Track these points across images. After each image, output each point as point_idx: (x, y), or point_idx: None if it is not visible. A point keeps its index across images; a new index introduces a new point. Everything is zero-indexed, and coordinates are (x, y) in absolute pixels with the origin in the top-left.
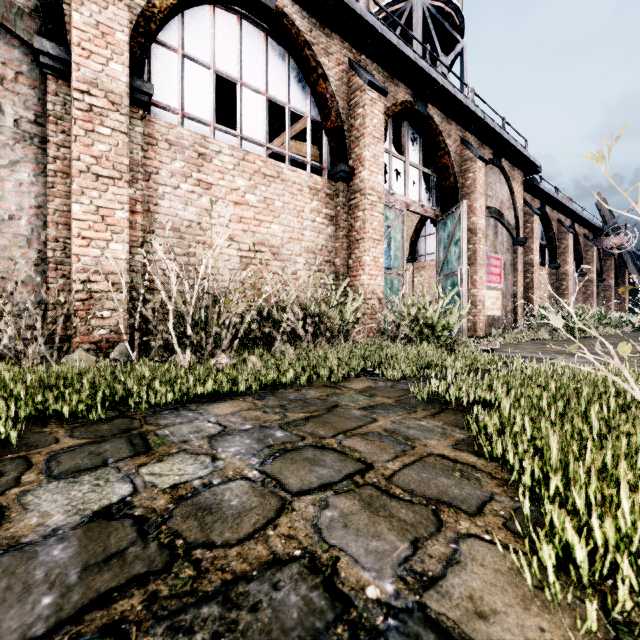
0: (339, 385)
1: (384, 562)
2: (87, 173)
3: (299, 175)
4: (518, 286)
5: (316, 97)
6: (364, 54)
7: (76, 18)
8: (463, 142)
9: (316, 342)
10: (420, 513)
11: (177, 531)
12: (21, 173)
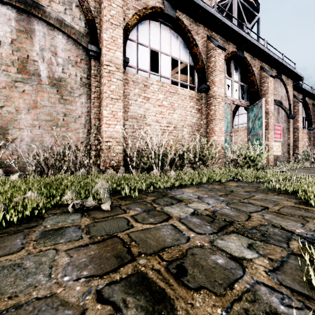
0: (224, 184)
1: (296, 226)
2: (108, 98)
3: (185, 91)
4: (290, 140)
5: (192, 54)
6: (214, 31)
7: (105, 36)
8: (261, 68)
9: (200, 167)
10: (298, 218)
11: (223, 218)
12: (82, 99)
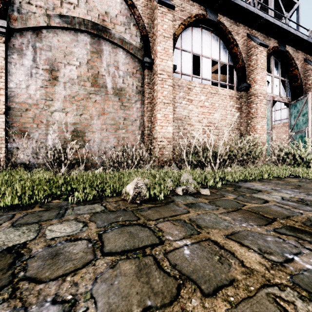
0: (284, 180)
1: None
2: (161, 102)
3: (225, 91)
4: None
5: (231, 54)
6: (254, 29)
7: (159, 48)
8: (306, 61)
9: (248, 164)
10: None
11: None
12: (137, 104)
